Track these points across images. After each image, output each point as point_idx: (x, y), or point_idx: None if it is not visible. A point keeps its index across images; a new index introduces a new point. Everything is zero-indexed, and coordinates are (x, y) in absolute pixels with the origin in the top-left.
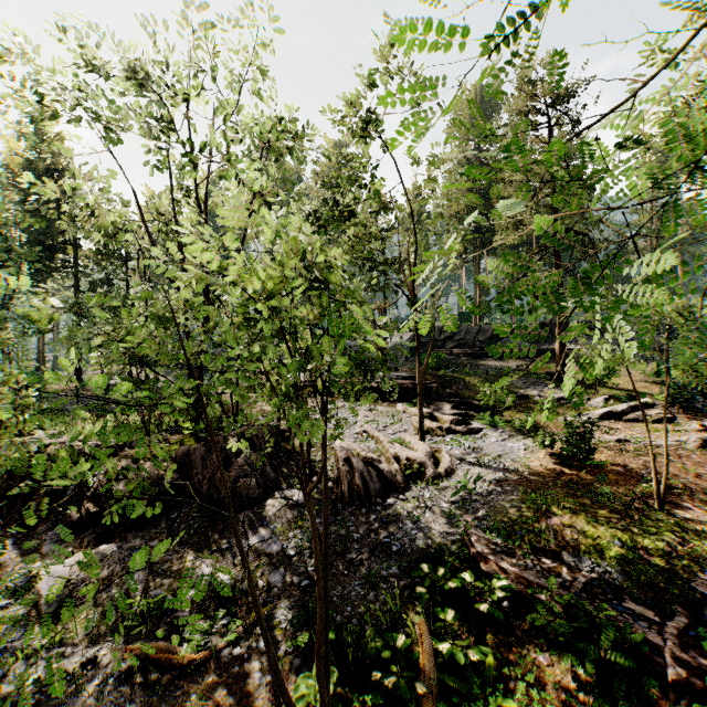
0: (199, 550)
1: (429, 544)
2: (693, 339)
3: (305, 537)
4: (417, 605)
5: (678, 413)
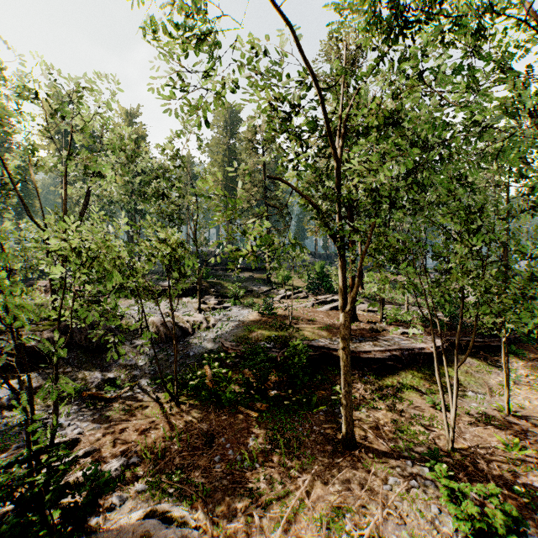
0: (90, 369)
1: (206, 351)
2: (253, 267)
3: (146, 358)
4: (203, 368)
5: (310, 294)
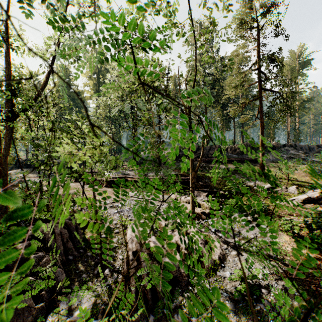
0: None
1: None
2: None
3: None
4: None
5: None
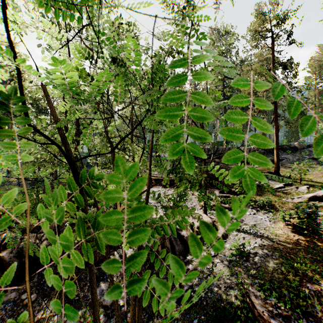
0: None
1: (218, 297)
2: None
3: None
4: None
5: None
